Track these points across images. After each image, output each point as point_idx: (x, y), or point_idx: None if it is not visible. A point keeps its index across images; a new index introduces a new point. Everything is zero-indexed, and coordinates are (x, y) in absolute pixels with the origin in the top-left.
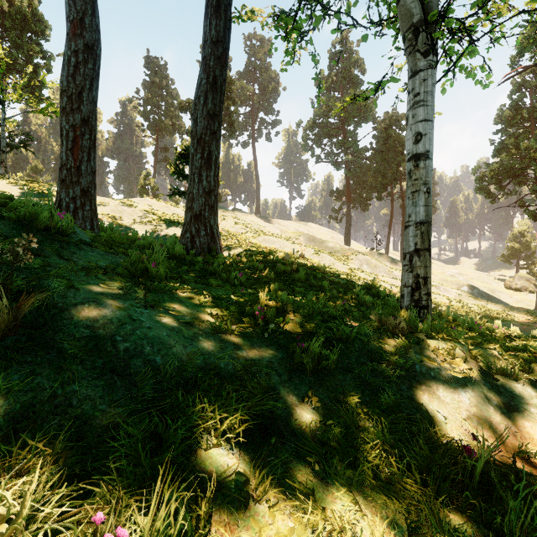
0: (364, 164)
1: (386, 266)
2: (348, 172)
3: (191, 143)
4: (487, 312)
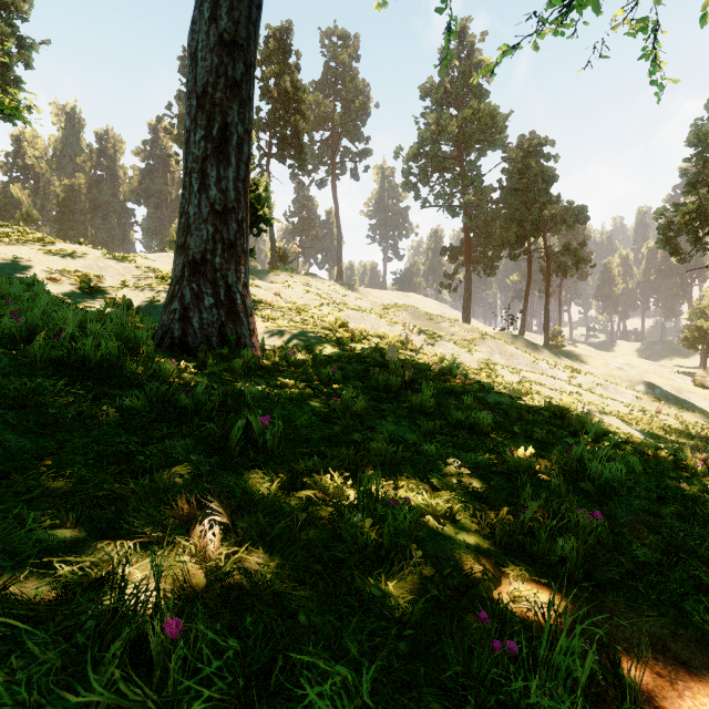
0: (489, 211)
1: (528, 355)
2: (468, 220)
3: (186, 108)
4: (690, 428)
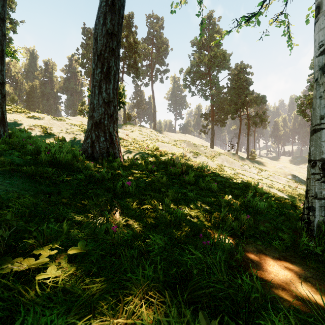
0: (222, 97)
1: (239, 162)
2: (213, 101)
3: (93, 60)
4: None
